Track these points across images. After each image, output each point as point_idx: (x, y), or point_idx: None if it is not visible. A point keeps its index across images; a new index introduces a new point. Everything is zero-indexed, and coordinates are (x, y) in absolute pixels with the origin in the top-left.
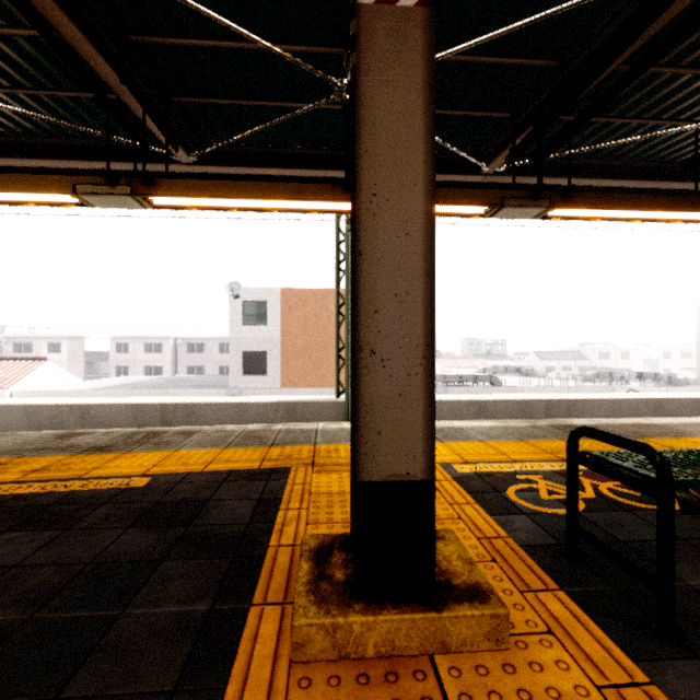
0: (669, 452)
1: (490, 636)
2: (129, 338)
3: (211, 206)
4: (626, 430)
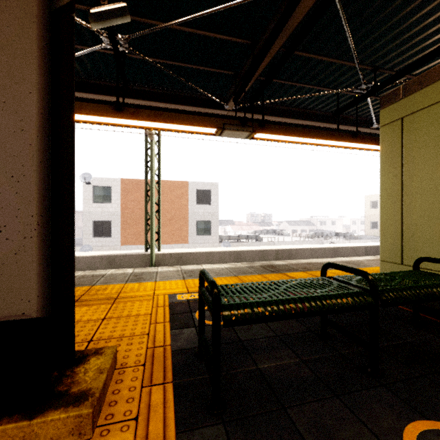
0: (259, 283)
1: (74, 431)
2: None
3: None
4: (300, 267)
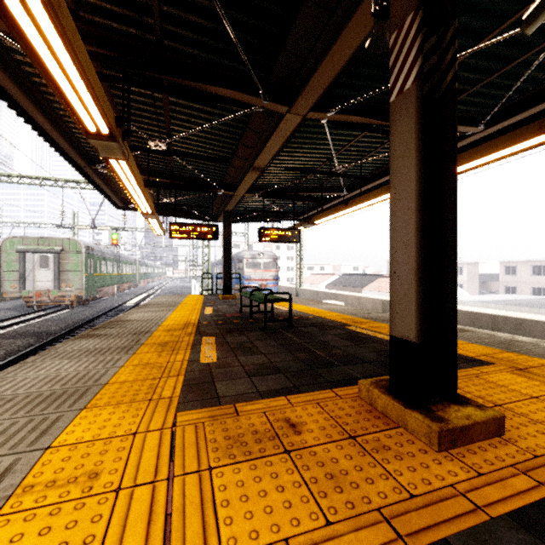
0: None
1: (426, 436)
2: (516, 262)
3: (472, 166)
4: None
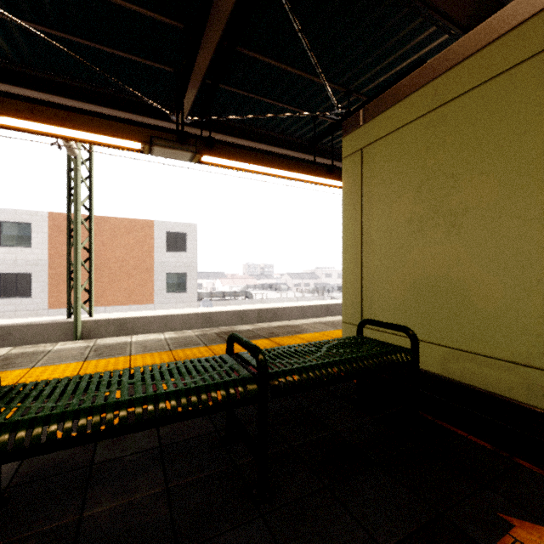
0: (107, 374)
1: None
2: None
3: None
4: (268, 332)
